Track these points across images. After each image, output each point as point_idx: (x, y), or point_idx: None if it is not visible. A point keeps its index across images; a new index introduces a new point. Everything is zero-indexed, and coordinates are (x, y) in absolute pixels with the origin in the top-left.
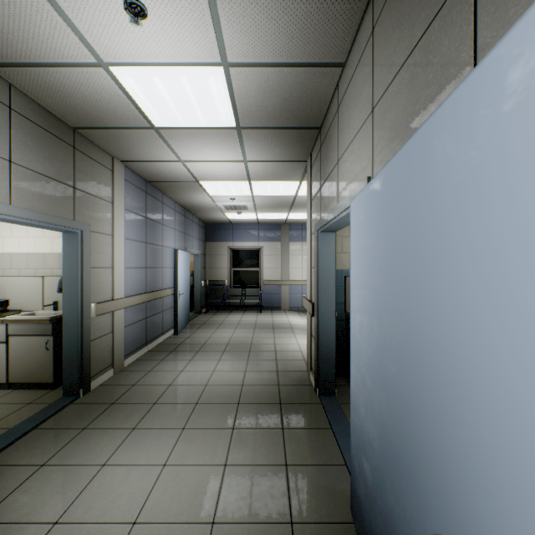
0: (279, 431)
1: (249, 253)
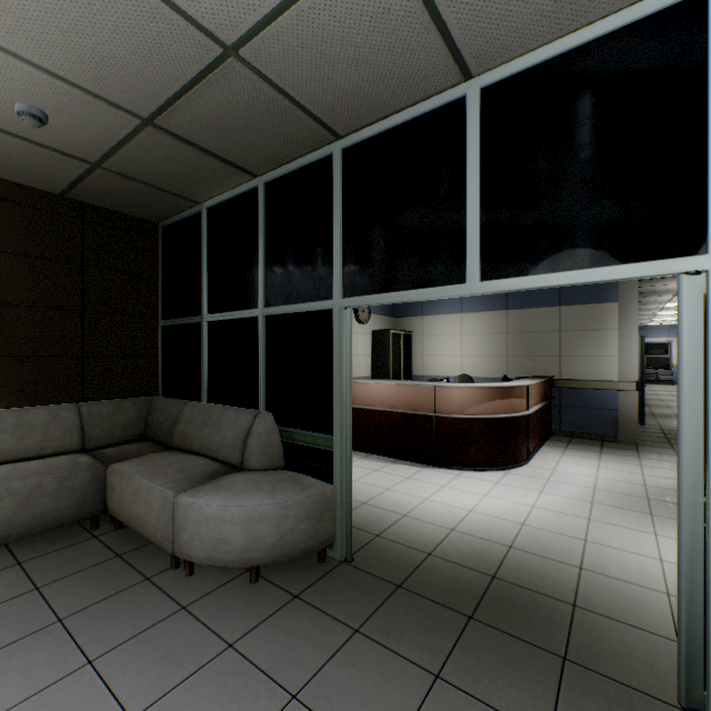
0: None
1: (659, 346)
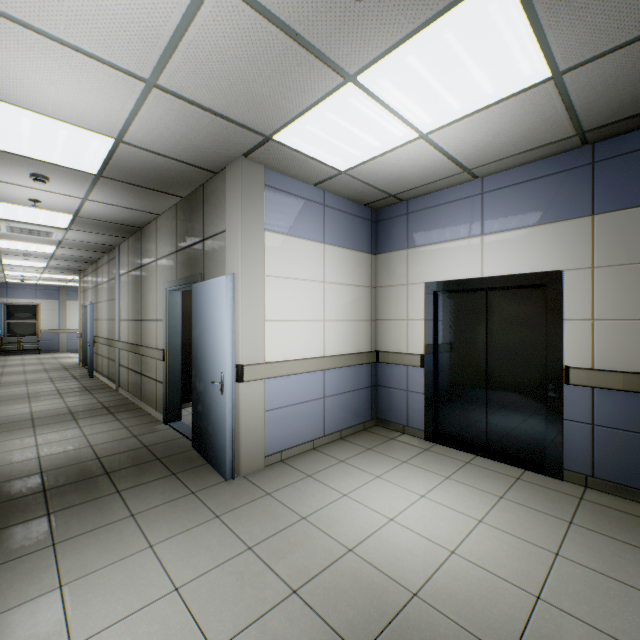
0: (67, 370)
1: (26, 308)
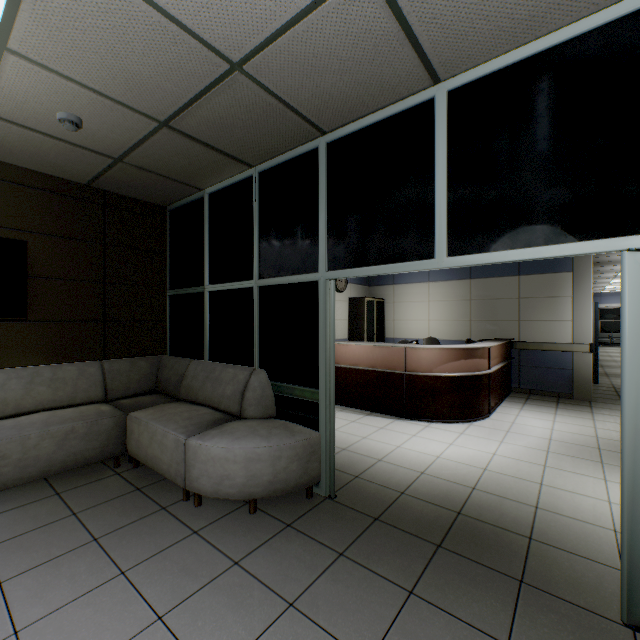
0: None
1: (613, 311)
